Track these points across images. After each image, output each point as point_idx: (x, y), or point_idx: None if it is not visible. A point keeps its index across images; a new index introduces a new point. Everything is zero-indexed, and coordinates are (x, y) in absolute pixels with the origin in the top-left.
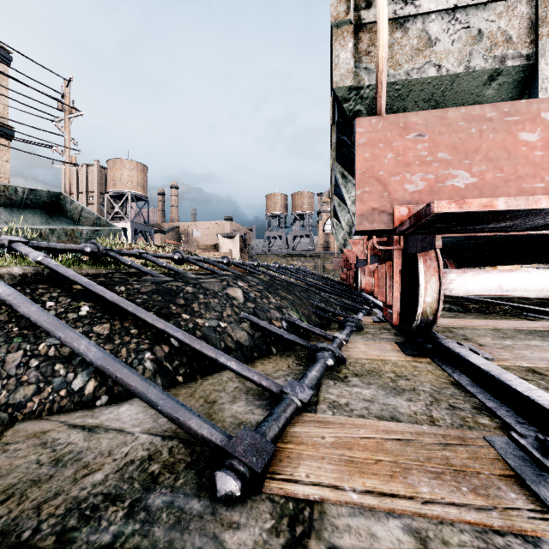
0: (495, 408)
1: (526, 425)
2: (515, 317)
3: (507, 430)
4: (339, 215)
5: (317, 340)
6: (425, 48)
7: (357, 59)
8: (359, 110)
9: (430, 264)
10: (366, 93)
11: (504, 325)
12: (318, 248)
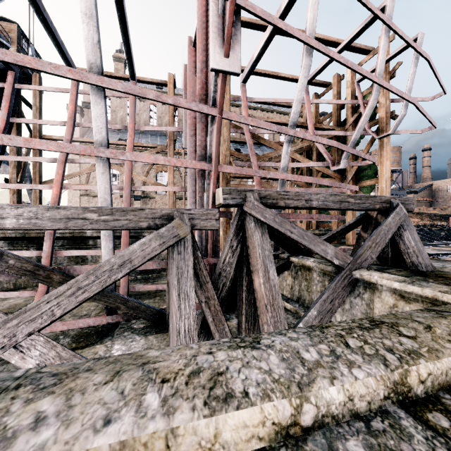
0: None
1: None
2: None
3: None
4: None
5: None
6: None
7: None
8: None
9: None
10: None
11: None
12: None
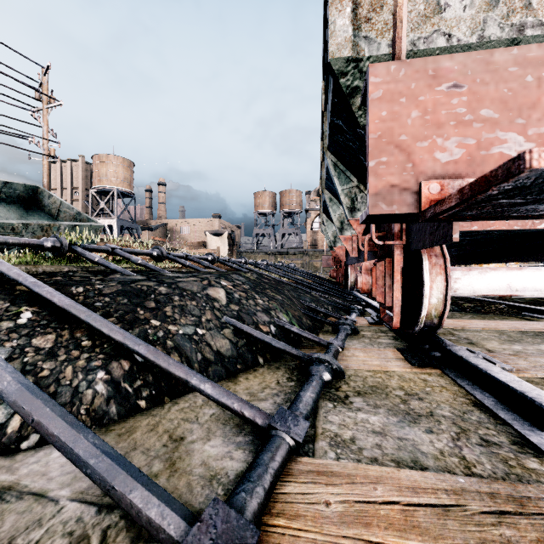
0: (542, 445)
1: None
2: (513, 317)
3: None
4: (330, 210)
5: (310, 347)
6: (434, 14)
7: (355, 27)
8: (358, 86)
9: (435, 261)
10: (366, 66)
11: (506, 326)
12: (306, 246)
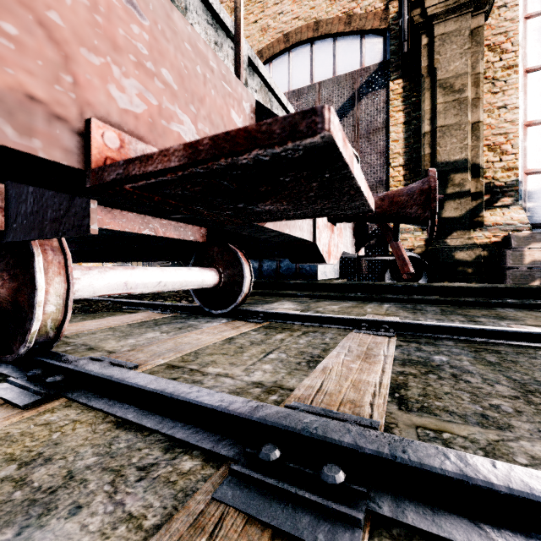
0: (188, 437)
1: (223, 440)
2: (119, 312)
3: (212, 460)
4: None
5: None
6: None
7: None
8: None
9: (53, 257)
10: None
11: (117, 322)
12: None
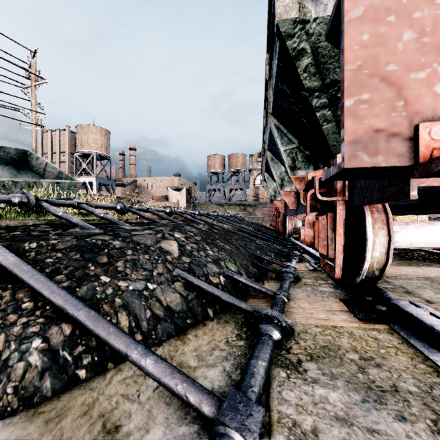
0: None
1: None
2: (435, 263)
3: None
4: (272, 169)
5: (257, 297)
6: None
7: None
8: (304, 48)
9: (377, 216)
10: (312, 27)
11: (433, 273)
12: (250, 199)
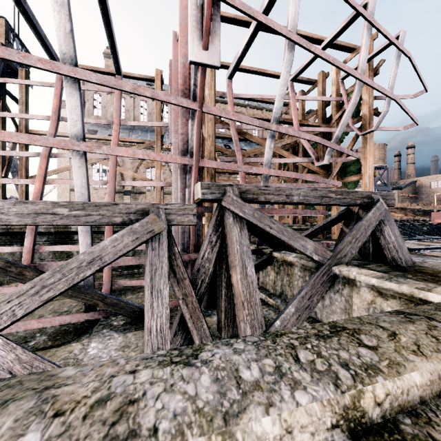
0: None
1: None
2: None
3: None
4: None
5: None
6: None
7: None
8: None
9: None
10: None
11: None
12: None
